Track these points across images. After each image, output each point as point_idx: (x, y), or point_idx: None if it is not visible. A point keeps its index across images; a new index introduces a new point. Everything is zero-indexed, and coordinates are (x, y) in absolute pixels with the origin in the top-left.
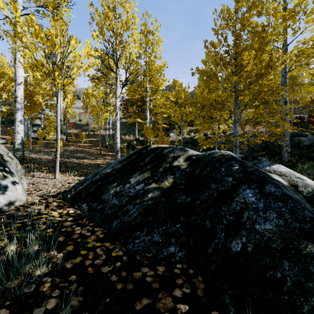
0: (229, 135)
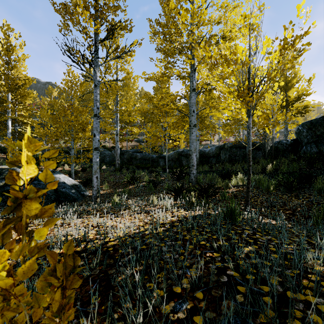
0: (102, 146)
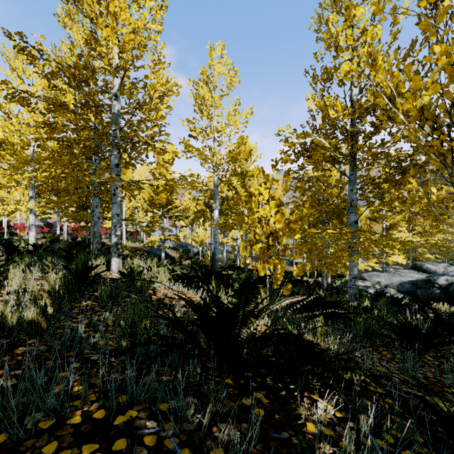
0: None
